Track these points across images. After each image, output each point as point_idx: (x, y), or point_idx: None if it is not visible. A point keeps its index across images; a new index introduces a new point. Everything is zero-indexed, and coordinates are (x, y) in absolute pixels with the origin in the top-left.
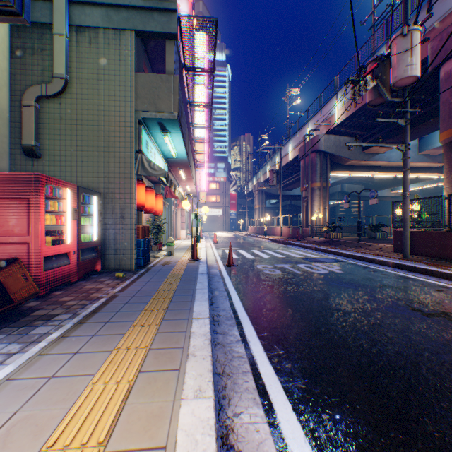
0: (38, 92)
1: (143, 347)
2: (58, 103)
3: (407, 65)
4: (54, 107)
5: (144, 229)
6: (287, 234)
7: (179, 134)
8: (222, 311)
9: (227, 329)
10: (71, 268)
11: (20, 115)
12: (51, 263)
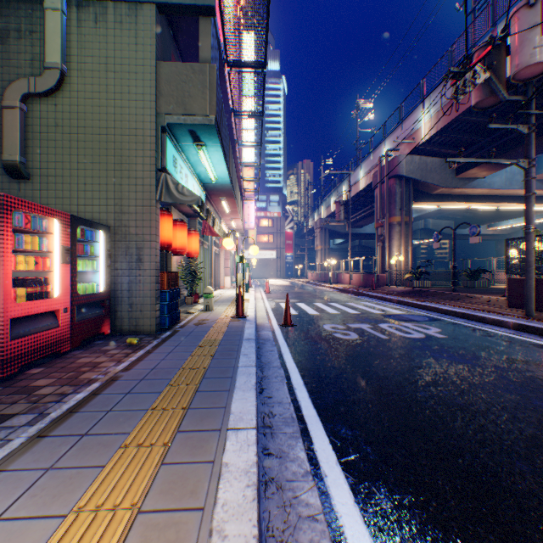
0: (24, 89)
1: (126, 507)
2: (53, 104)
3: (535, 46)
4: (47, 110)
5: (170, 277)
6: (357, 281)
7: (219, 148)
8: (278, 406)
9: (285, 445)
10: (60, 333)
11: (2, 121)
12: (24, 327)
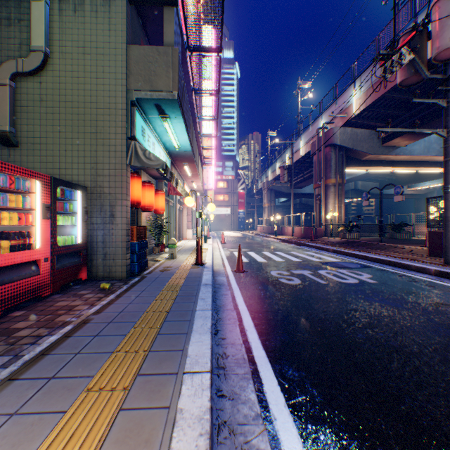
0: (13, 69)
1: None
2: (38, 82)
3: None
4: (33, 87)
5: (139, 230)
6: (298, 233)
7: (181, 120)
8: (231, 348)
9: (237, 387)
10: (41, 280)
11: None
12: (7, 275)
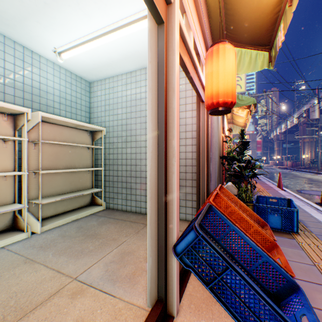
0: None
1: None
2: None
3: (312, 115)
4: None
5: None
6: (289, 165)
7: None
8: None
9: None
10: None
11: None
12: None
